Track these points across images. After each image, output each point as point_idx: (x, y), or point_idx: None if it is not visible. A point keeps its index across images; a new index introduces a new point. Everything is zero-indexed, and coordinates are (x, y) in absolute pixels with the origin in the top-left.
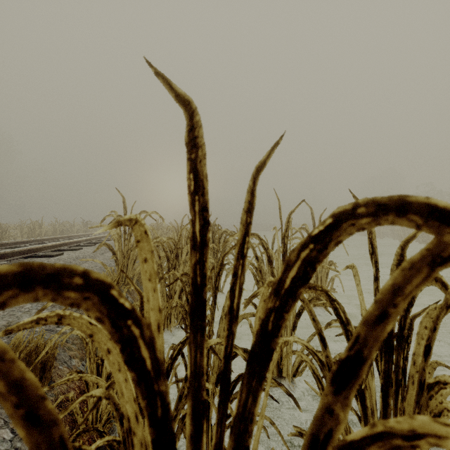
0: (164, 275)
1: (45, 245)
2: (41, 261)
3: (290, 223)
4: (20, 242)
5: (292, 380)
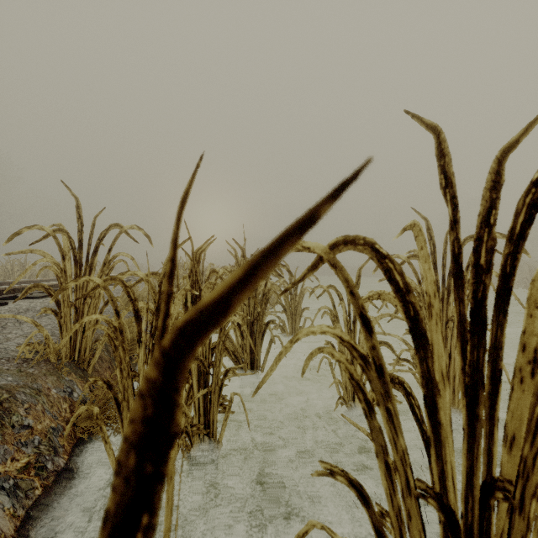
0: None
1: None
2: None
3: None
4: None
5: None
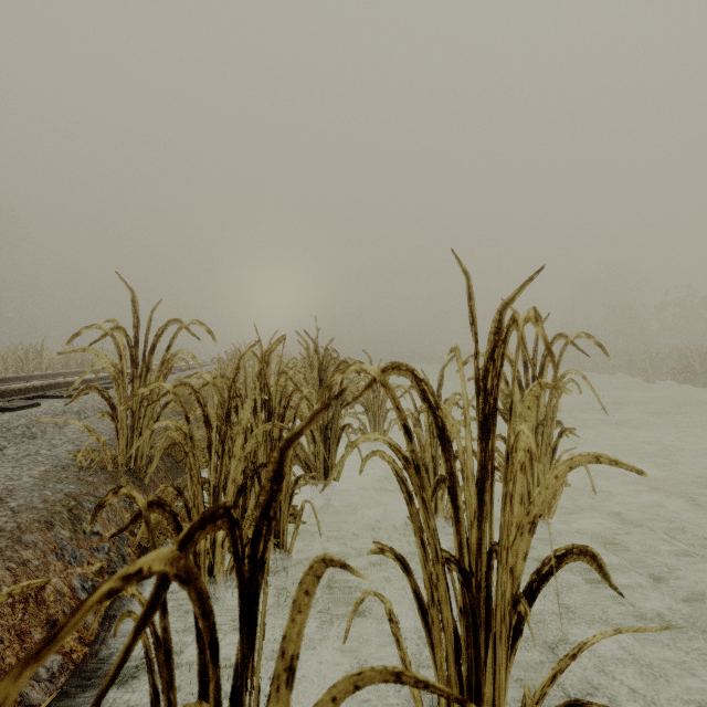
0: (107, 497)
1: (6, 388)
2: None
3: (511, 330)
4: None
5: None
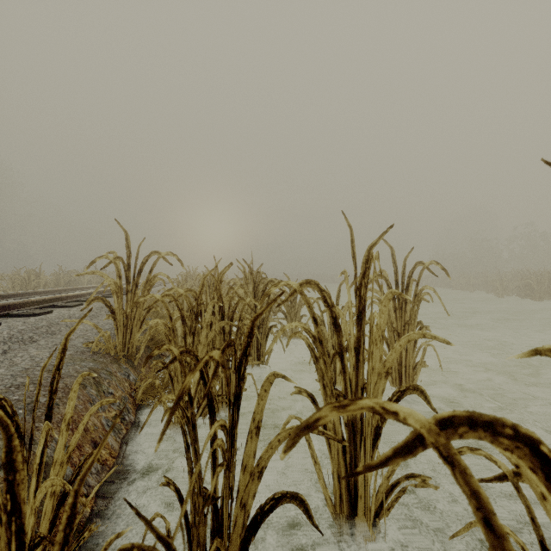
0: (154, 351)
1: (27, 300)
2: (15, 322)
3: (371, 261)
4: (1, 296)
5: (373, 523)
